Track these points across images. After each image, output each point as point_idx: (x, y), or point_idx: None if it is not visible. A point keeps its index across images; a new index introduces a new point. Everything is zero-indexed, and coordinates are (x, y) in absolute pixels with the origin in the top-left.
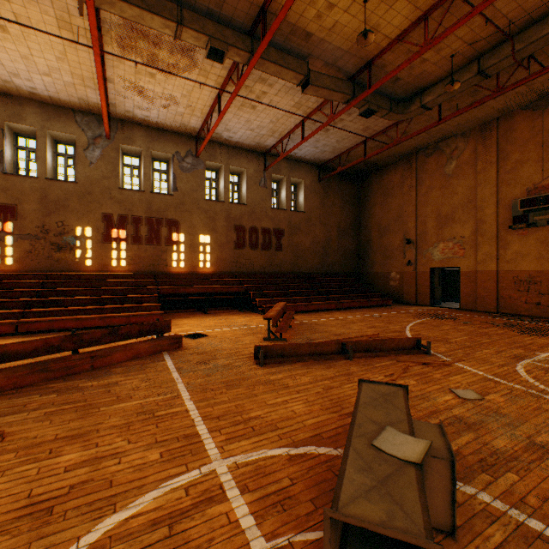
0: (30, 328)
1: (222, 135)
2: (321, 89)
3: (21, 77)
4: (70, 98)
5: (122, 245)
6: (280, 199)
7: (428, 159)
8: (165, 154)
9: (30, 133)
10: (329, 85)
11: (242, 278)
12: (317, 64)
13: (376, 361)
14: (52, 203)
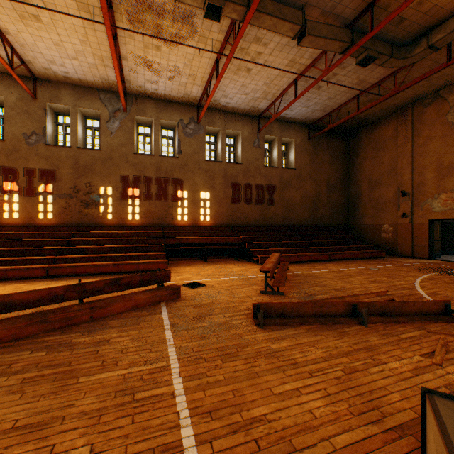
0: (58, 273)
1: (220, 101)
2: (317, 39)
3: (56, 63)
4: (94, 78)
5: (136, 202)
6: (272, 158)
7: (426, 108)
8: (172, 122)
9: (66, 111)
10: (326, 33)
11: (237, 230)
12: (314, 14)
13: (398, 330)
14: (82, 168)
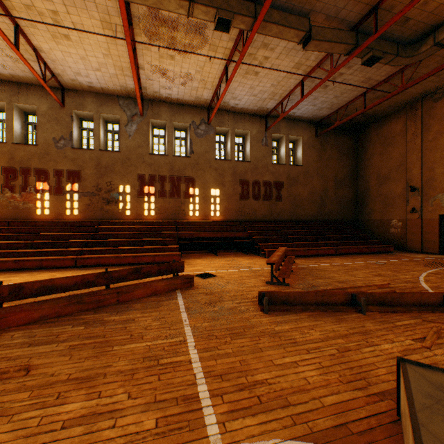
0: (84, 263)
1: (229, 103)
2: (322, 43)
3: (82, 75)
4: (115, 87)
5: (151, 199)
6: (280, 155)
7: (436, 103)
8: (184, 124)
9: (89, 117)
10: (331, 37)
11: (246, 225)
12: (318, 19)
13: (395, 318)
14: (103, 168)
